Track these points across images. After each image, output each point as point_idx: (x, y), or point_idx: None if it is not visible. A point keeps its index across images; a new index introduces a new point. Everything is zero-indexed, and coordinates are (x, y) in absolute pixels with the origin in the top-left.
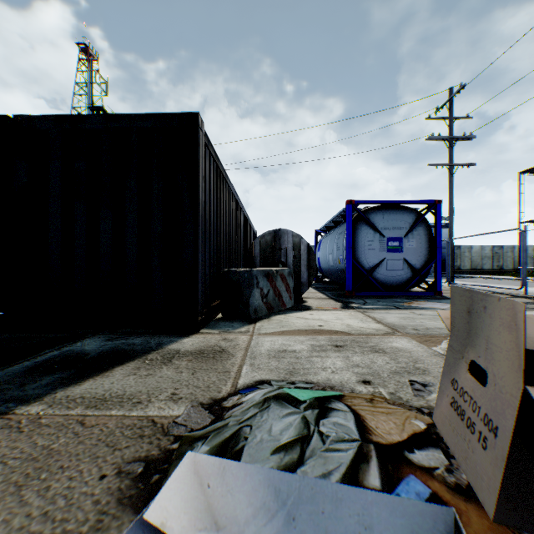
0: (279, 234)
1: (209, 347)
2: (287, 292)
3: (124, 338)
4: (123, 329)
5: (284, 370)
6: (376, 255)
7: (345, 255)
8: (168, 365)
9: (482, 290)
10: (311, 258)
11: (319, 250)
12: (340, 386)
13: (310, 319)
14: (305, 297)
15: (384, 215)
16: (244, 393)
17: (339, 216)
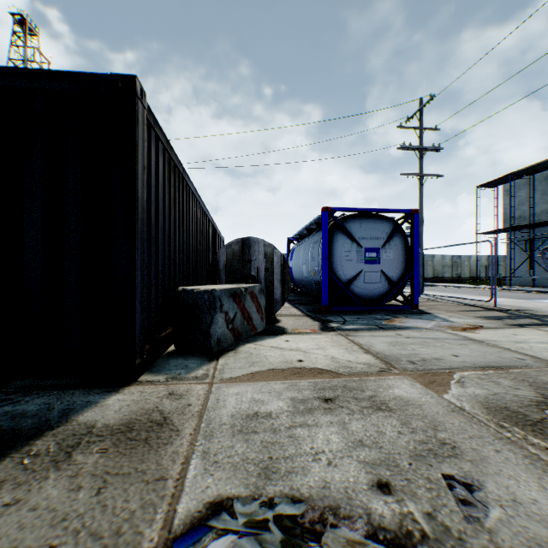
0: (248, 244)
1: (145, 414)
2: (258, 313)
3: (14, 400)
4: (22, 379)
5: (256, 465)
6: (354, 267)
7: (321, 267)
8: (61, 469)
9: (453, 302)
10: (286, 271)
11: (292, 259)
12: (346, 503)
13: (287, 349)
14: (278, 314)
15: (361, 224)
16: (182, 547)
17: (313, 224)
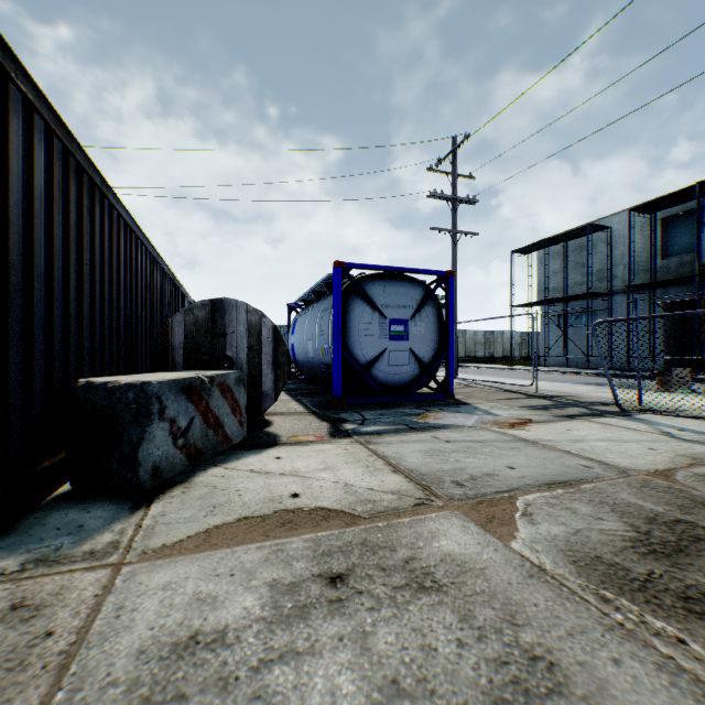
0: (221, 308)
1: None
2: (234, 415)
3: None
4: None
5: None
6: (375, 344)
7: (333, 344)
8: None
9: (492, 387)
10: (280, 350)
11: (294, 334)
12: None
13: (276, 473)
14: (271, 412)
15: (385, 287)
16: None
17: (322, 285)
